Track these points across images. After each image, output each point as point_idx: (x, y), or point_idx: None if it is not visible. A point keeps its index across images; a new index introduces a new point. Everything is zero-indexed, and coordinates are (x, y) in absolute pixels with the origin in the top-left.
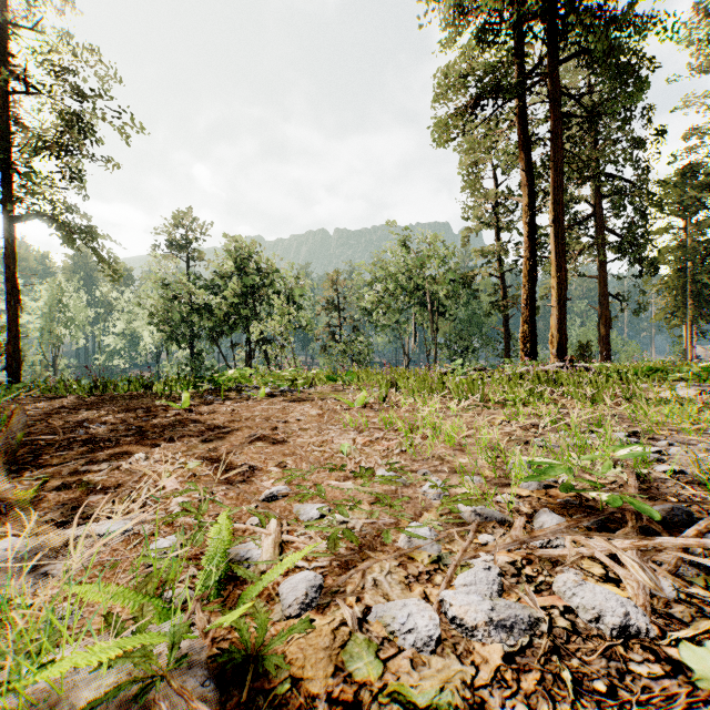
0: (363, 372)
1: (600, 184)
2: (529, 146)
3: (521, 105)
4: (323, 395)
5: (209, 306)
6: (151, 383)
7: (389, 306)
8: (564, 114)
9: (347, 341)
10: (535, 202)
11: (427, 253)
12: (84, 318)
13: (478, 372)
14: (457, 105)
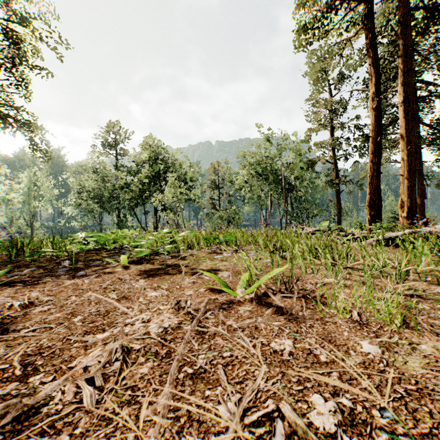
0: (239, 232)
1: (416, 89)
2: (375, 45)
3: (369, 11)
4: (197, 261)
5: (129, 186)
6: (23, 244)
7: (253, 185)
8: (413, 7)
9: (224, 209)
10: (380, 90)
11: (281, 146)
12: (51, 195)
13: (340, 232)
14: (316, 9)
